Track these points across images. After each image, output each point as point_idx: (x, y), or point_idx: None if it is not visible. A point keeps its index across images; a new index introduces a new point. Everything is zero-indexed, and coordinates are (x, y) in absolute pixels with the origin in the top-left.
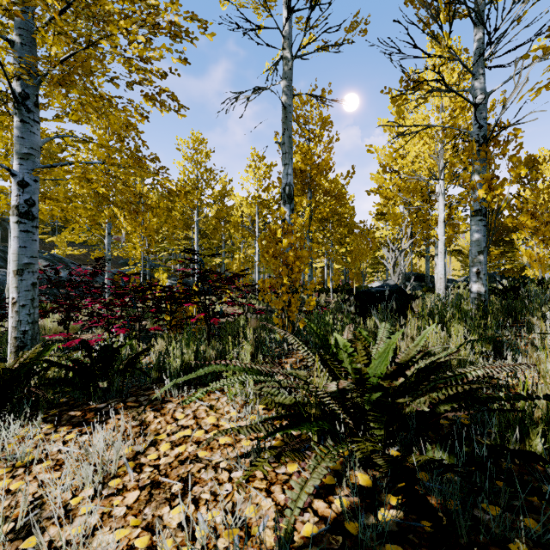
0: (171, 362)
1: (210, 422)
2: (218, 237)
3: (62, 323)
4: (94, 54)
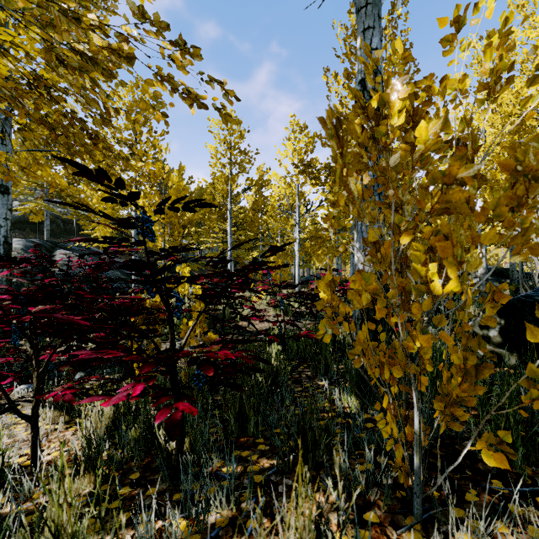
0: None
1: None
2: (255, 229)
3: None
4: None
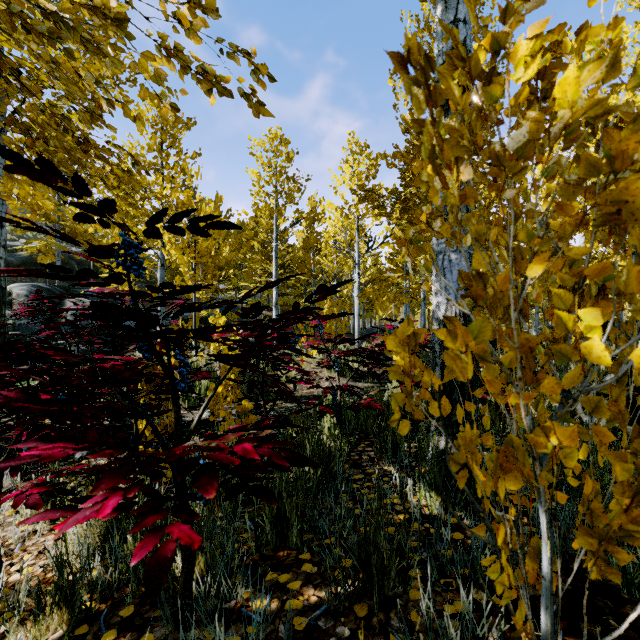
0: None
1: None
2: (306, 272)
3: None
4: None
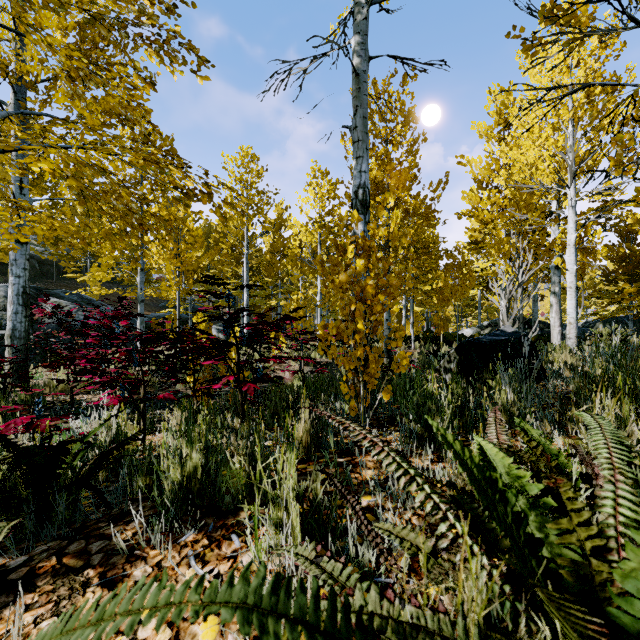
0: (160, 469)
1: (204, 639)
2: (273, 275)
3: (62, 381)
4: (109, 36)
